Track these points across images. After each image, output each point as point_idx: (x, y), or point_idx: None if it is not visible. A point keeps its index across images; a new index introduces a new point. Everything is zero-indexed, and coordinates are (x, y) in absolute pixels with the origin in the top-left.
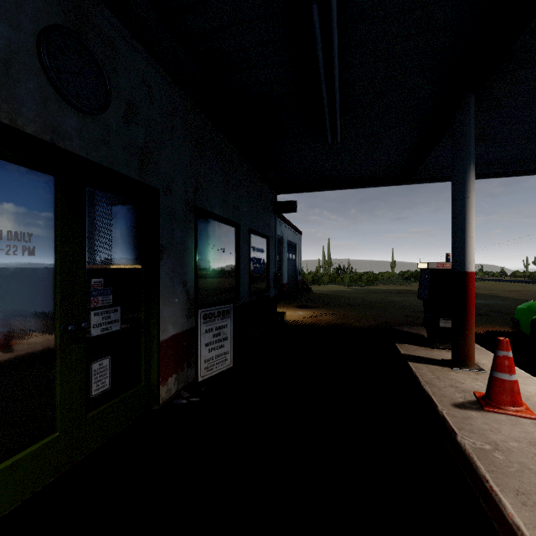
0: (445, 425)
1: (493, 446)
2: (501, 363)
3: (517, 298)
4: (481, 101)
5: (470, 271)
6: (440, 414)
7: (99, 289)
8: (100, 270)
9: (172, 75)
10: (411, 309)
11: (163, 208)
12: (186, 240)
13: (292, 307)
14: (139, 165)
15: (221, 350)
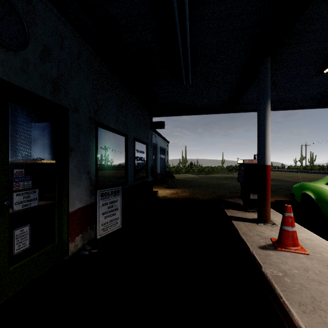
0: (255, 260)
1: (284, 273)
2: (287, 220)
3: (291, 181)
4: (273, 63)
5: (268, 165)
6: (252, 253)
7: (20, 176)
8: (21, 163)
9: (78, 31)
10: (233, 188)
11: (72, 121)
12: (89, 144)
13: (163, 188)
14: (53, 90)
15: (113, 217)
